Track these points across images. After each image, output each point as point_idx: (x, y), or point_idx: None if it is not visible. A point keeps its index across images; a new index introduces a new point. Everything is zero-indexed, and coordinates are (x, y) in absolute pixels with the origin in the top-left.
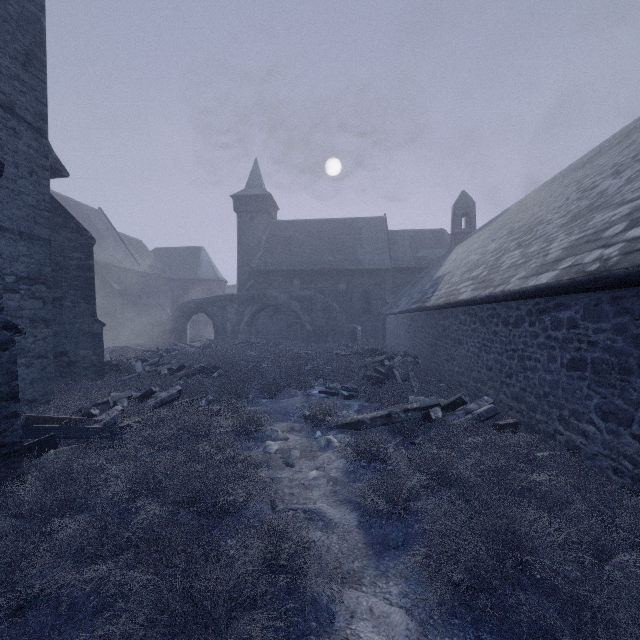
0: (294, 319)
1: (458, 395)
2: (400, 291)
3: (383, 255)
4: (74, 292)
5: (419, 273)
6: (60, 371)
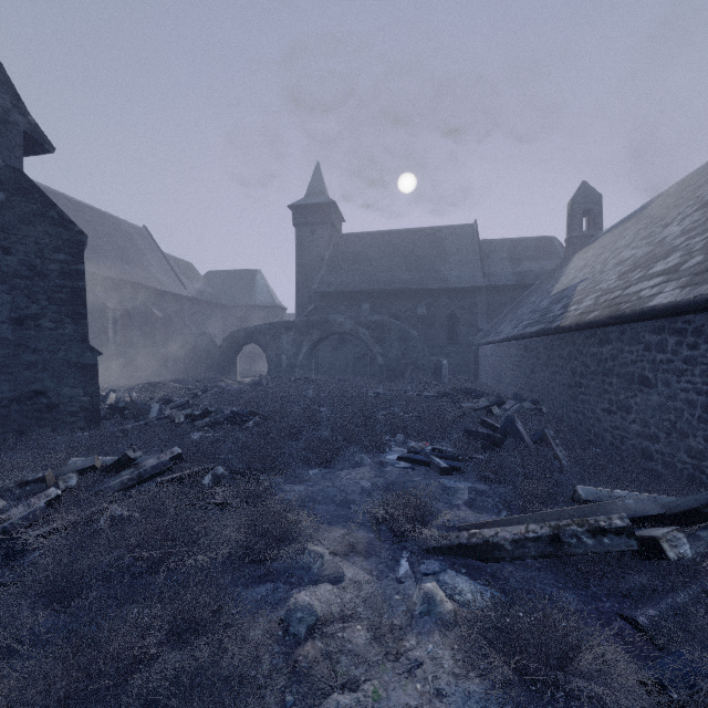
0: (362, 351)
1: (702, 496)
2: (496, 315)
3: (474, 270)
4: (56, 308)
5: (521, 292)
6: (36, 417)
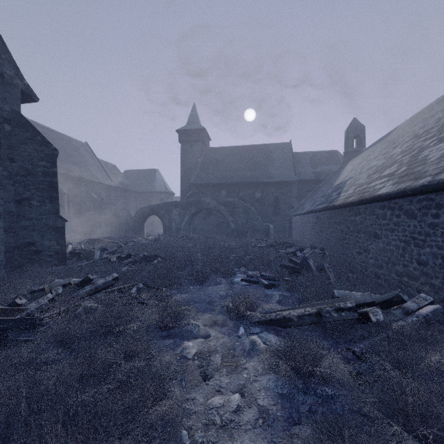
0: (221, 219)
1: (394, 292)
2: (302, 198)
3: (289, 171)
4: (41, 194)
5: (318, 184)
6: (29, 258)
